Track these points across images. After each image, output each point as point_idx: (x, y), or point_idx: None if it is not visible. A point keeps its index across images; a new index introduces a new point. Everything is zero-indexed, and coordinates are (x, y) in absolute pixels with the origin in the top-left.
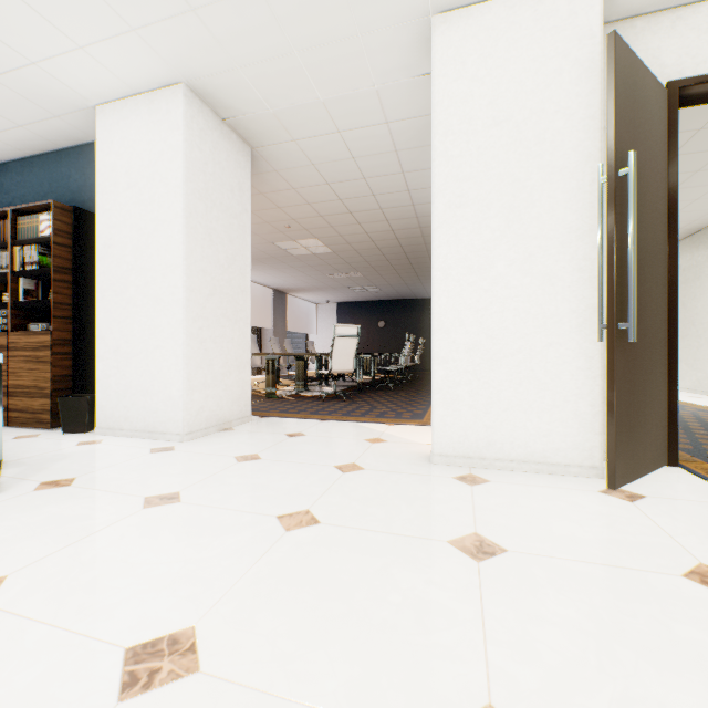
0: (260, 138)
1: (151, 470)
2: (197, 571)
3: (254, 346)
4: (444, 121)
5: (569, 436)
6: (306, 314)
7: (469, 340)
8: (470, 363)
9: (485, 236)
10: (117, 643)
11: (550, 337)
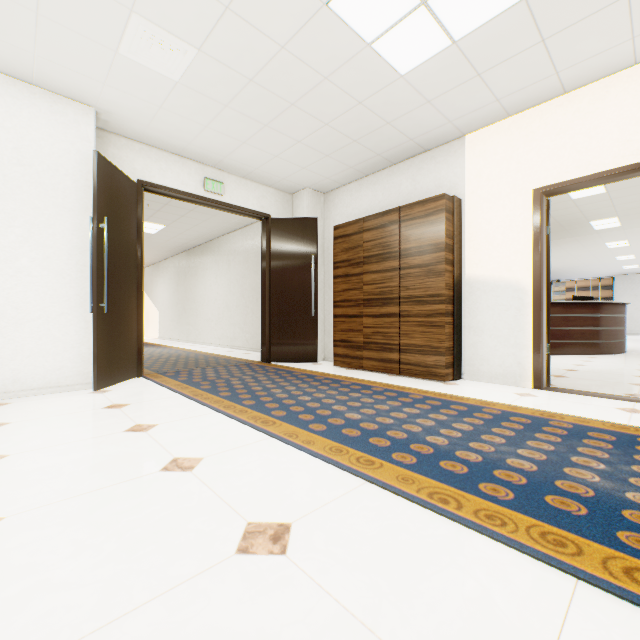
0: None
1: None
2: None
3: None
4: None
5: (76, 368)
6: None
7: None
8: None
9: (11, 238)
10: None
11: (63, 310)
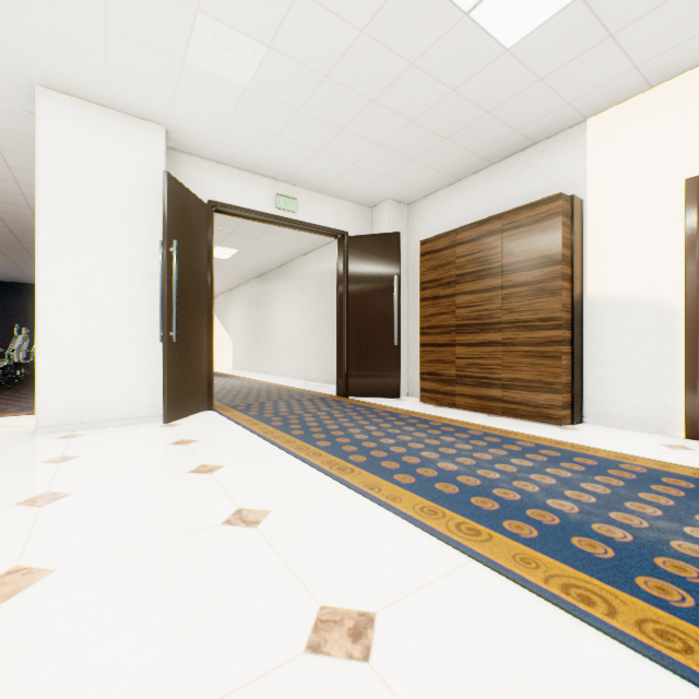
0: None
1: None
2: None
3: None
4: (49, 171)
5: (146, 399)
6: None
7: (73, 339)
8: (74, 356)
9: (86, 266)
10: None
11: (134, 339)
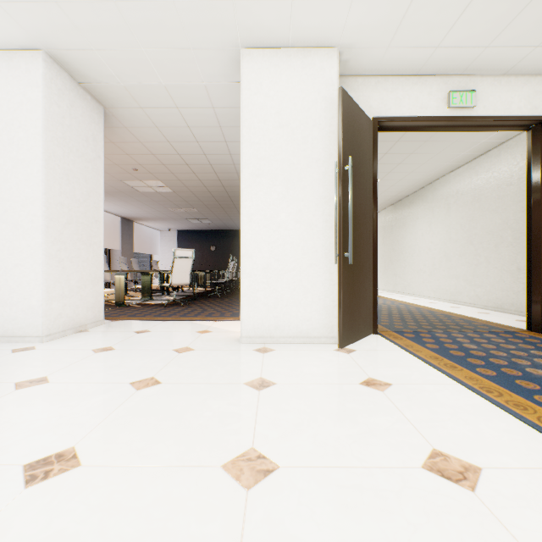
0: (112, 102)
1: (16, 364)
2: (71, 419)
3: (105, 265)
4: (249, 119)
5: (321, 320)
6: (151, 239)
7: (264, 262)
8: (265, 277)
9: (274, 196)
10: (16, 463)
11: (311, 261)
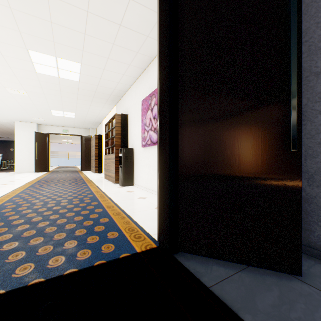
0: None
1: None
2: None
3: None
4: (17, 133)
5: (33, 169)
6: None
7: (20, 159)
8: (21, 161)
9: (23, 147)
10: None
11: (31, 159)
